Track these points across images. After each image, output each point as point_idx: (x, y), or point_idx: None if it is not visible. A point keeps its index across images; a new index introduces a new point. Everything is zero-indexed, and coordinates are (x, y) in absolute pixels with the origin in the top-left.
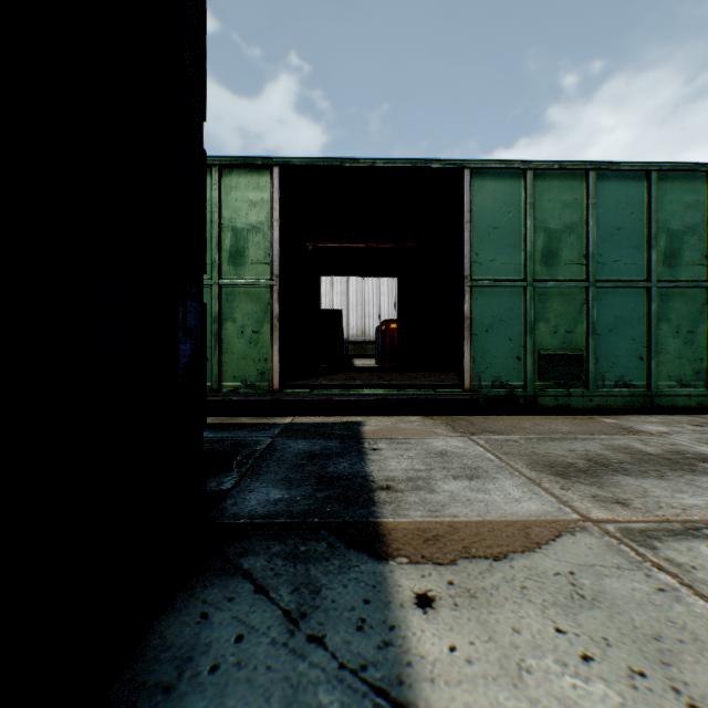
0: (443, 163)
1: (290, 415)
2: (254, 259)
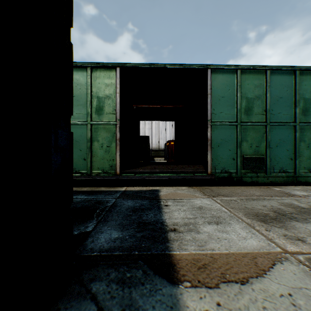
0: (197, 66)
1: (125, 186)
2: (108, 111)
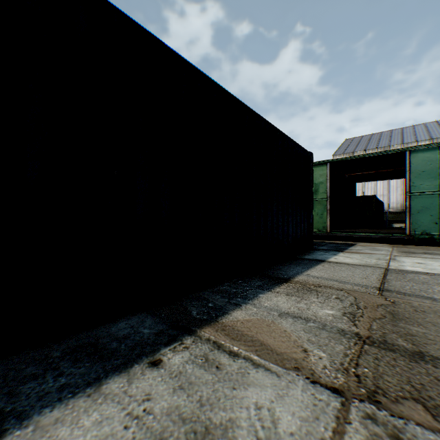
0: (394, 151)
1: (333, 241)
2: (321, 192)
